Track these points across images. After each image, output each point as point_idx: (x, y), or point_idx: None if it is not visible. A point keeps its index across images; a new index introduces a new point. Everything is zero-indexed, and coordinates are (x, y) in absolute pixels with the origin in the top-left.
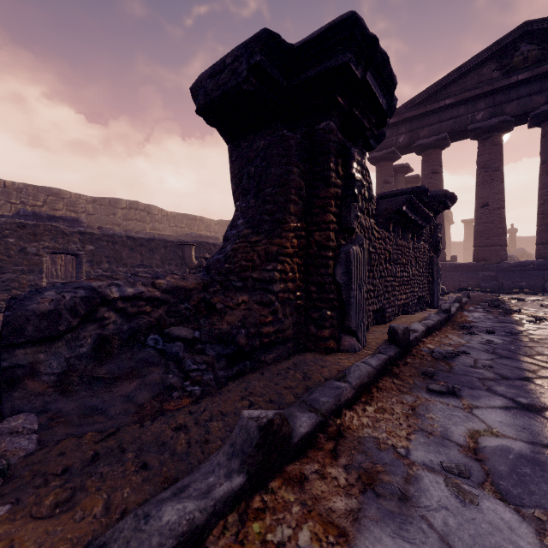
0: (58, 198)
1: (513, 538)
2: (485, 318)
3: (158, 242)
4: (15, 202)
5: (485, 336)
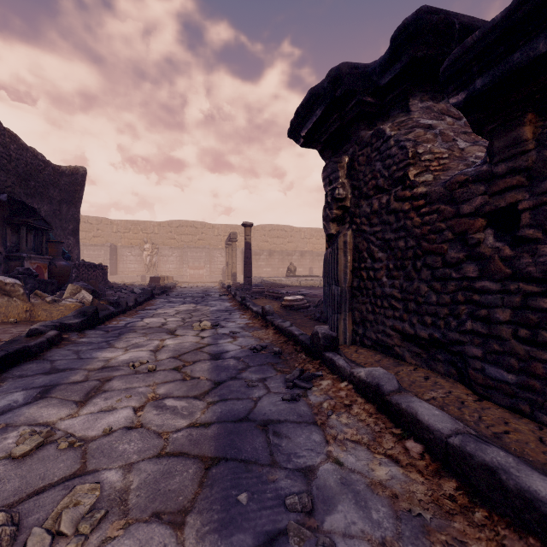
0: None
1: (222, 330)
2: None
3: None
4: None
5: None
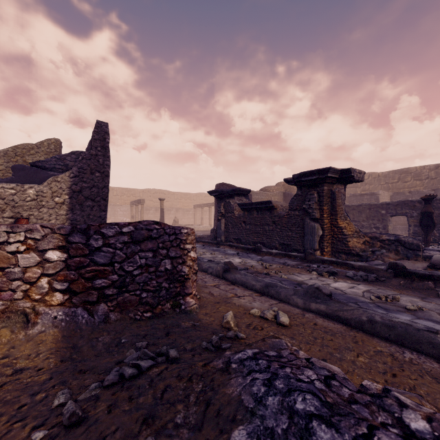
0: (407, 174)
1: None
2: (272, 259)
3: (364, 206)
4: (382, 183)
5: (233, 252)
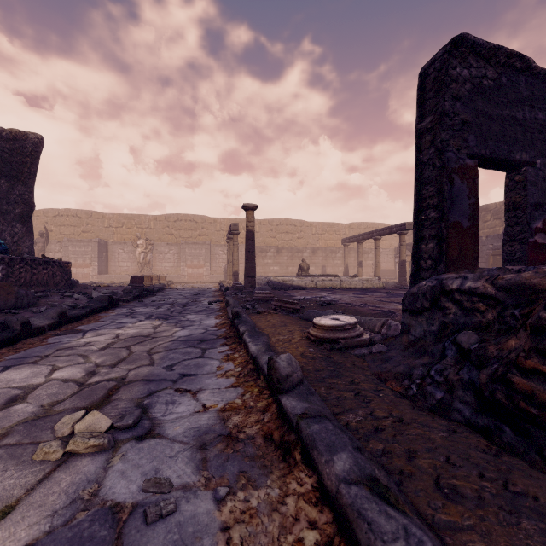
0: None
1: (124, 469)
2: None
3: None
4: None
5: None
